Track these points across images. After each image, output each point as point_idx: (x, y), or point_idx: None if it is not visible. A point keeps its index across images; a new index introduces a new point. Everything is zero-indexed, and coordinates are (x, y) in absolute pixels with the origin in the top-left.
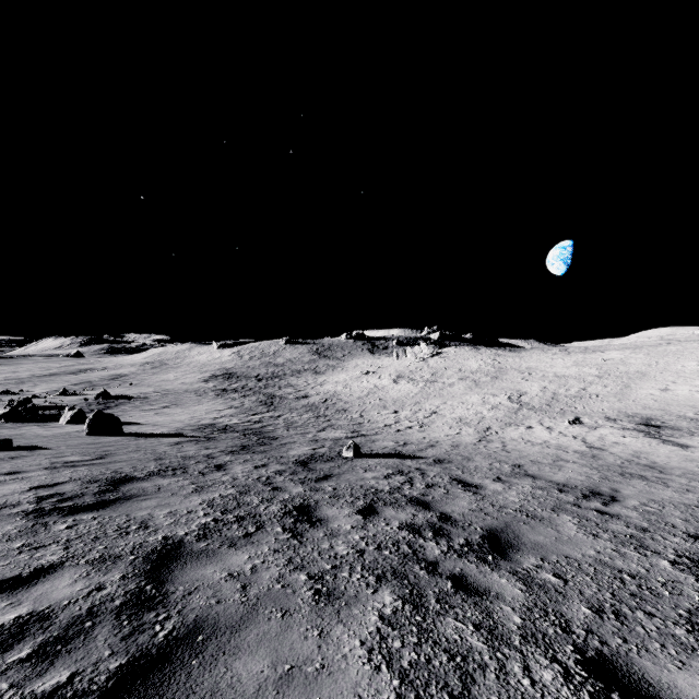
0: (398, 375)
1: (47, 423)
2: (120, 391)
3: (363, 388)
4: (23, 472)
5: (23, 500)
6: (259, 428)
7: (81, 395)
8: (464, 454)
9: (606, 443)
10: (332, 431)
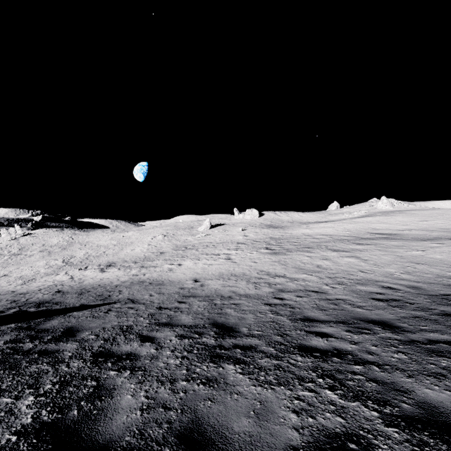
0: None
1: None
2: None
3: None
4: None
5: None
6: None
7: None
8: None
9: (79, 276)
10: None
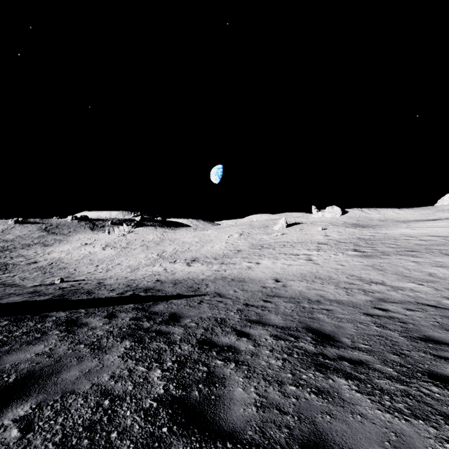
0: (106, 244)
1: None
2: None
3: (81, 254)
4: None
5: None
6: (1, 282)
7: None
8: (112, 277)
9: (171, 268)
10: (53, 278)
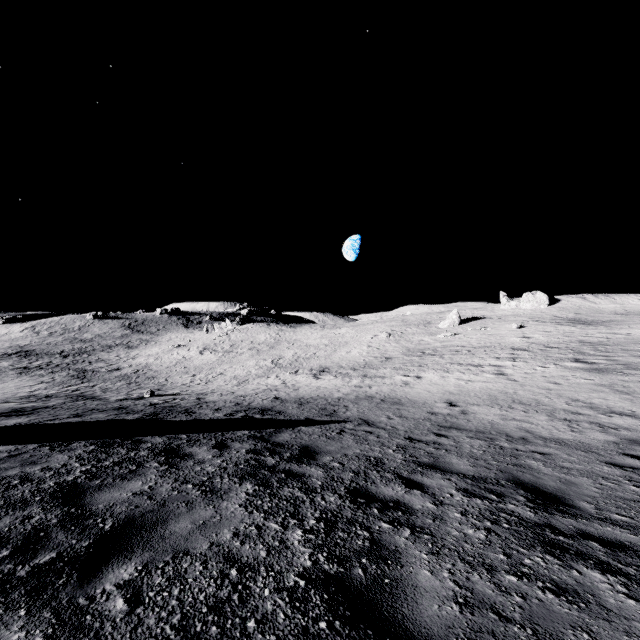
0: (204, 347)
1: None
2: None
3: (172, 359)
4: None
5: None
6: (79, 394)
7: None
8: (214, 391)
9: (291, 381)
10: (141, 390)
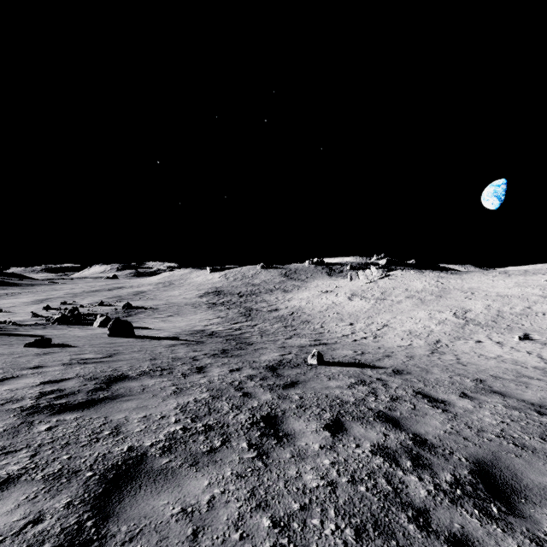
0: (352, 293)
1: (85, 326)
2: (140, 303)
3: (322, 303)
4: (45, 367)
5: (28, 395)
6: (238, 335)
7: (112, 306)
8: (421, 366)
9: None
10: (298, 339)
